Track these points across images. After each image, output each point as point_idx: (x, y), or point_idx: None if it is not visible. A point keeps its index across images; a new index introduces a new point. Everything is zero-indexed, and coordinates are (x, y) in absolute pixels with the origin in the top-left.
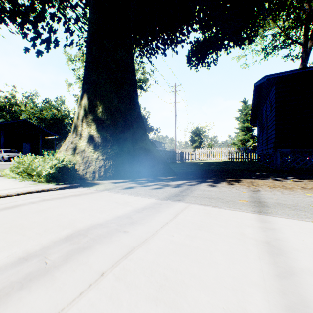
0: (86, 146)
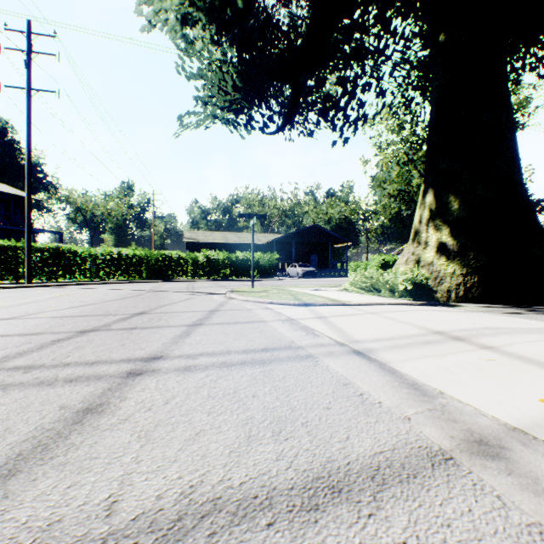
0: (434, 257)
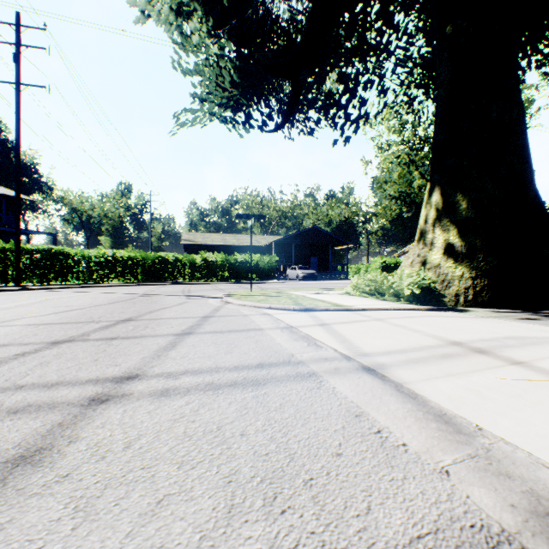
0: (441, 259)
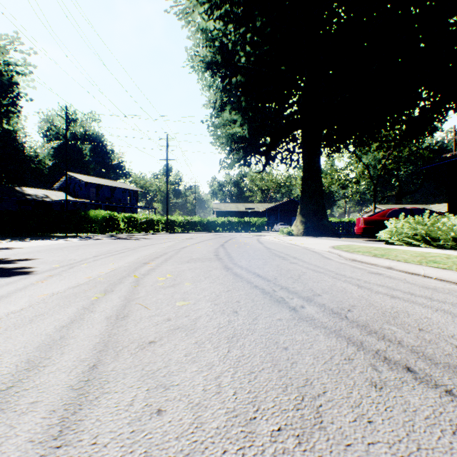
0: (299, 224)
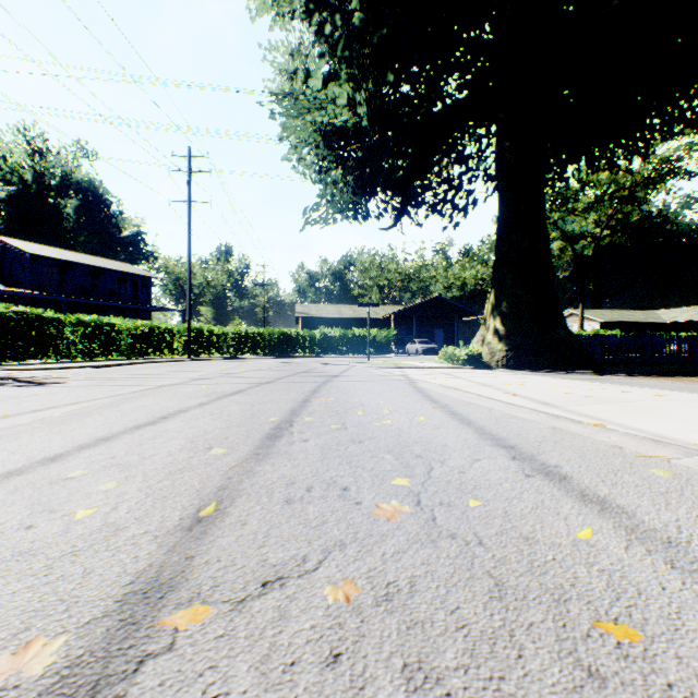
0: (492, 339)
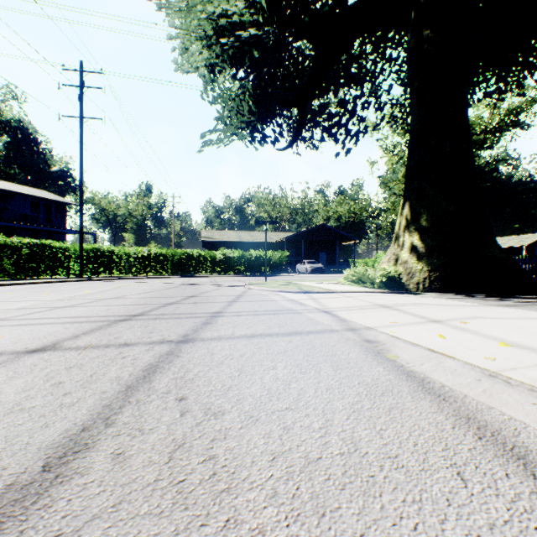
0: (408, 257)
